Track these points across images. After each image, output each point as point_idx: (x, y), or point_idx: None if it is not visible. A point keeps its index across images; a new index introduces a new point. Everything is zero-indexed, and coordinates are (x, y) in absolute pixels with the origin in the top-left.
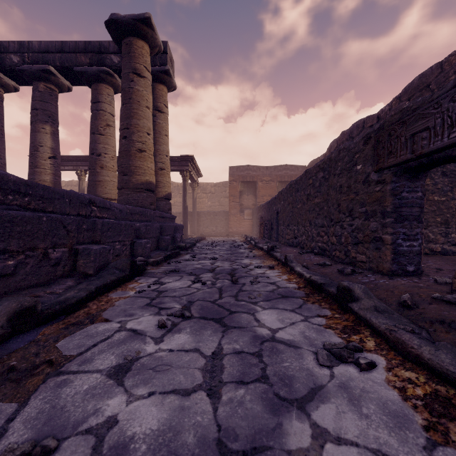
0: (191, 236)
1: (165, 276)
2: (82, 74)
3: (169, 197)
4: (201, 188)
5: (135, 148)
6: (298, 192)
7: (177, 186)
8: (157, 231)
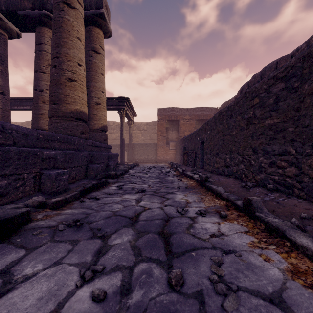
0: (128, 162)
1: (45, 244)
2: (25, 18)
3: (104, 128)
4: (137, 126)
5: (64, 77)
6: (232, 118)
7: (118, 124)
8: (84, 159)
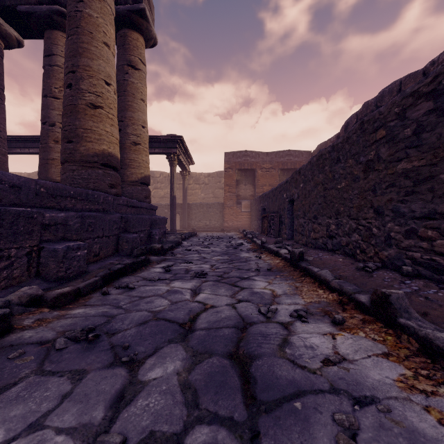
0: (181, 231)
1: (24, 379)
2: (29, 16)
3: (146, 180)
4: (194, 178)
5: (84, 101)
6: (339, 162)
7: (168, 176)
8: (113, 226)
